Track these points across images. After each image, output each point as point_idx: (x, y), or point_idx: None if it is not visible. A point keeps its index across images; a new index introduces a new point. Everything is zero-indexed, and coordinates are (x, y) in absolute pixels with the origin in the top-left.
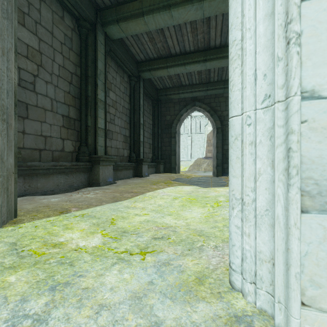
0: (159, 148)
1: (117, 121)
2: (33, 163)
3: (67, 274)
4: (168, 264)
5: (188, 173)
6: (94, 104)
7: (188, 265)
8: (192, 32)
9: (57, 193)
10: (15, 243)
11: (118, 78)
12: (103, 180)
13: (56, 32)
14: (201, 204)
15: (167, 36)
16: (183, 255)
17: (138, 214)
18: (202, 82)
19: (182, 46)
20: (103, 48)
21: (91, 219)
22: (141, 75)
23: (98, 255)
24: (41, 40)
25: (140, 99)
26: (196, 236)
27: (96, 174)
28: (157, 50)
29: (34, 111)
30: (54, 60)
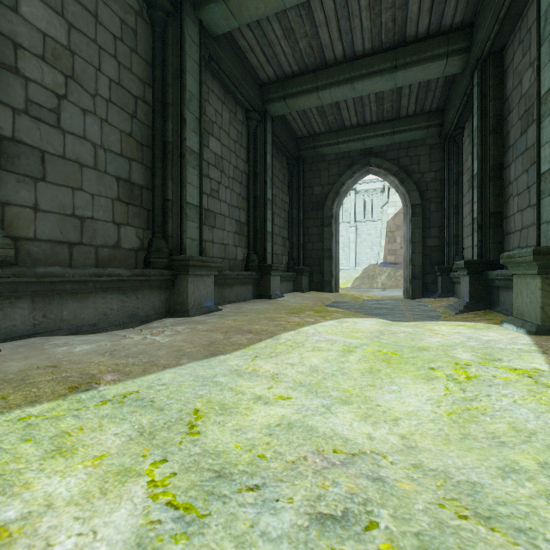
0: (301, 246)
1: (224, 195)
2: (51, 270)
3: None
4: None
5: (354, 293)
6: (178, 158)
7: None
8: (371, 8)
9: (104, 331)
10: None
11: (226, 115)
12: (196, 304)
13: (104, 15)
14: (418, 370)
15: (320, 22)
16: None
17: (263, 397)
18: (384, 117)
19: (347, 43)
20: (196, 51)
21: (139, 414)
22: (268, 110)
23: None
24: (73, 26)
25: (267, 154)
26: (470, 520)
27: (182, 294)
28: (299, 56)
29: (58, 166)
30: (100, 68)
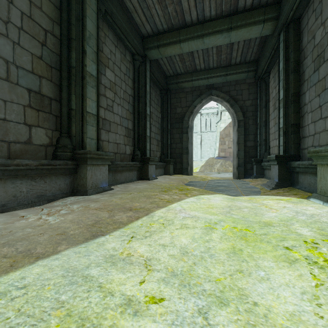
0: (169, 145)
1: (117, 109)
2: None
3: None
4: None
5: (201, 175)
6: (80, 79)
7: None
8: None
9: (13, 210)
10: None
11: (118, 55)
12: (94, 185)
13: None
14: (276, 250)
15: None
16: None
17: (133, 300)
18: (221, 64)
19: (200, 10)
20: (94, 4)
21: None
22: (147, 55)
23: None
24: None
25: (146, 84)
26: None
27: (82, 178)
28: (168, 18)
29: None
30: (12, 1)
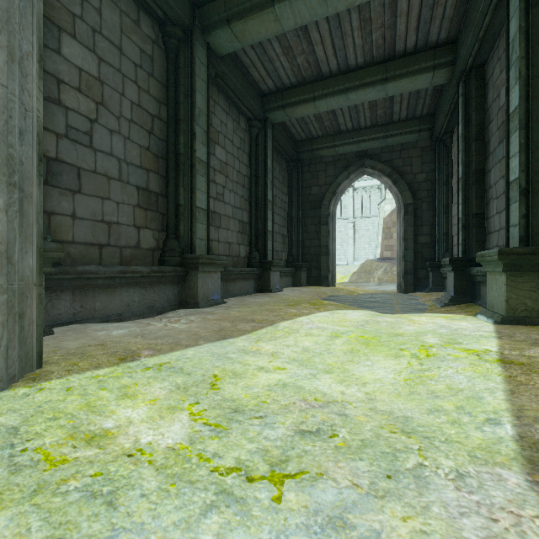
0: (300, 243)
1: (229, 197)
2: (88, 268)
3: (94, 535)
4: (342, 526)
5: (351, 287)
6: (189, 168)
7: (397, 536)
8: (362, 28)
9: (128, 320)
10: (15, 430)
11: (230, 124)
12: (205, 297)
13: (127, 47)
14: (390, 350)
15: (316, 41)
16: (376, 495)
17: (265, 367)
18: (377, 122)
19: (341, 58)
20: (204, 71)
21: (174, 377)
22: (268, 118)
23: (175, 476)
24: (102, 60)
25: (267, 158)
26: (397, 433)
27: (192, 288)
28: (297, 70)
29: (91, 180)
30: (123, 93)
